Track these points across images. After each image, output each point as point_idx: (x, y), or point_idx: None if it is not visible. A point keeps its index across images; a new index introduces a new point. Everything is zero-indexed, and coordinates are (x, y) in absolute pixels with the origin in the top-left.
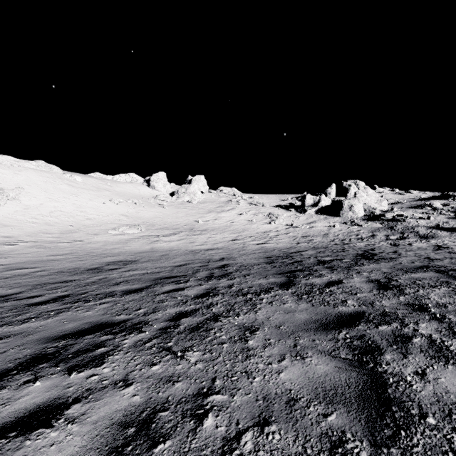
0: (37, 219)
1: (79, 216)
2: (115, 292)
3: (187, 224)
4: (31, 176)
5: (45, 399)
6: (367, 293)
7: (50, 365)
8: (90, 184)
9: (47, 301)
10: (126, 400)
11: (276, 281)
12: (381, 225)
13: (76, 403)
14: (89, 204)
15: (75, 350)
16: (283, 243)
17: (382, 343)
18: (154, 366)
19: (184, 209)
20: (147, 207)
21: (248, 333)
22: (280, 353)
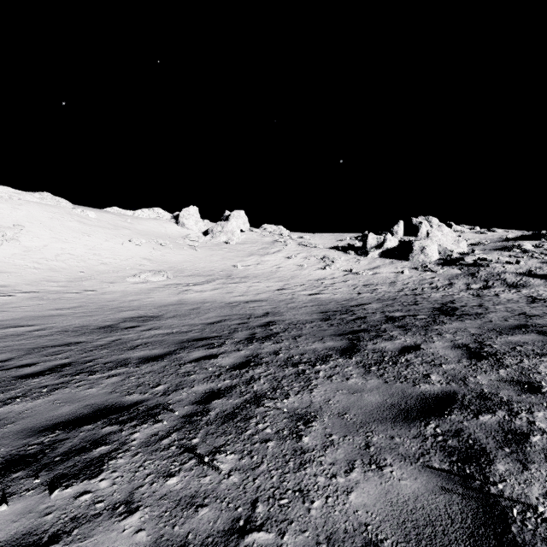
0: (40, 263)
1: (91, 261)
2: (130, 360)
3: (223, 270)
4: (34, 211)
5: (9, 535)
6: (455, 365)
7: (27, 474)
8: (106, 221)
9: (41, 372)
10: (126, 538)
11: (335, 345)
12: (460, 271)
13: (53, 544)
14: (104, 245)
15: (65, 450)
16: (340, 293)
17: (488, 444)
18: (171, 478)
19: (220, 251)
20: (174, 249)
21: (301, 424)
22: (347, 459)
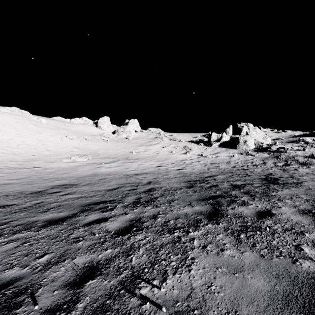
0: (6, 150)
1: (40, 148)
2: (37, 222)
3: (123, 154)
4: (6, 118)
5: None
6: None
7: None
8: (52, 125)
9: None
10: None
11: (202, 209)
12: (269, 155)
13: None
14: (49, 139)
15: None
16: (197, 169)
17: None
18: None
19: (122, 143)
20: (94, 142)
21: None
22: None
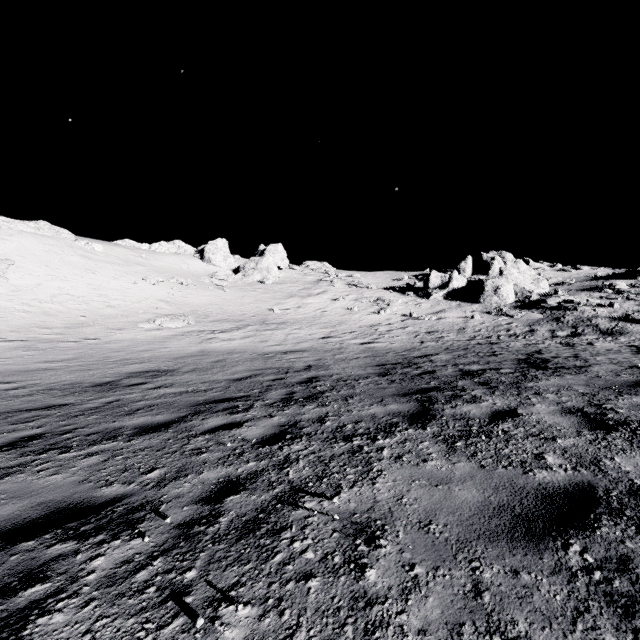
0: (31, 306)
1: (96, 303)
2: (122, 430)
3: (256, 314)
4: (27, 243)
5: None
6: (575, 439)
7: None
8: (116, 256)
9: None
10: None
11: (401, 409)
12: (542, 315)
13: None
14: (112, 284)
15: None
16: (399, 342)
17: None
18: None
19: (254, 292)
20: (198, 289)
21: (362, 542)
22: (447, 620)
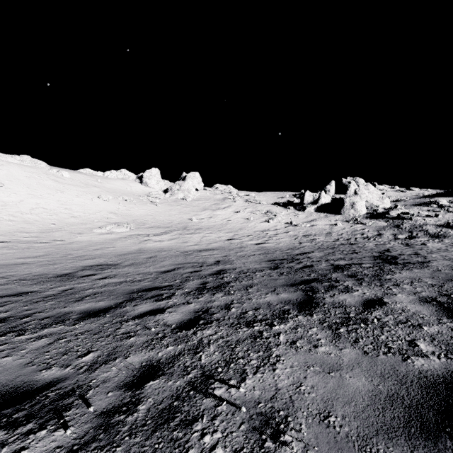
0: (15, 216)
1: (63, 214)
2: (70, 314)
3: (180, 223)
4: (13, 171)
5: None
6: (438, 326)
7: None
8: (78, 180)
9: None
10: None
11: (290, 297)
12: (386, 223)
13: None
14: (75, 200)
15: None
16: (284, 243)
17: None
18: None
19: (178, 206)
20: (138, 204)
21: (268, 437)
22: None
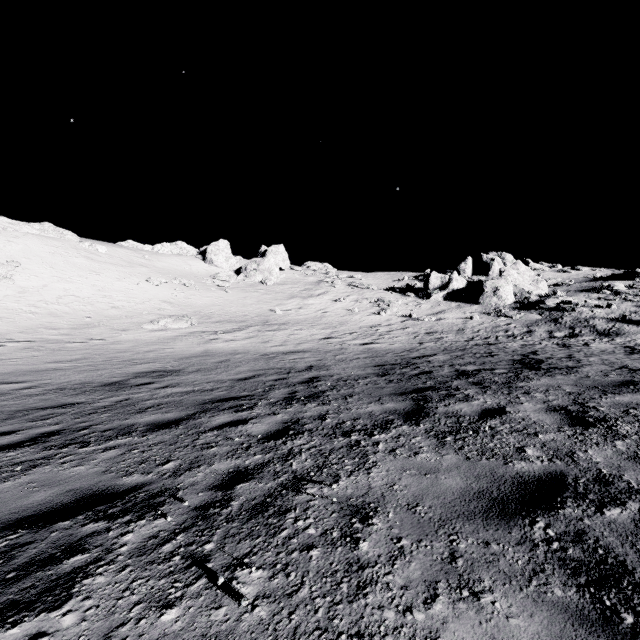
0: (37, 307)
1: (100, 304)
2: (136, 426)
3: (258, 315)
4: (32, 245)
5: None
6: (555, 434)
7: None
8: (119, 257)
9: (20, 443)
10: None
11: (397, 407)
12: (540, 316)
13: None
14: (116, 285)
15: (24, 561)
16: (399, 343)
17: (627, 555)
18: (167, 611)
19: (255, 293)
20: (201, 290)
21: (357, 521)
22: (425, 579)
